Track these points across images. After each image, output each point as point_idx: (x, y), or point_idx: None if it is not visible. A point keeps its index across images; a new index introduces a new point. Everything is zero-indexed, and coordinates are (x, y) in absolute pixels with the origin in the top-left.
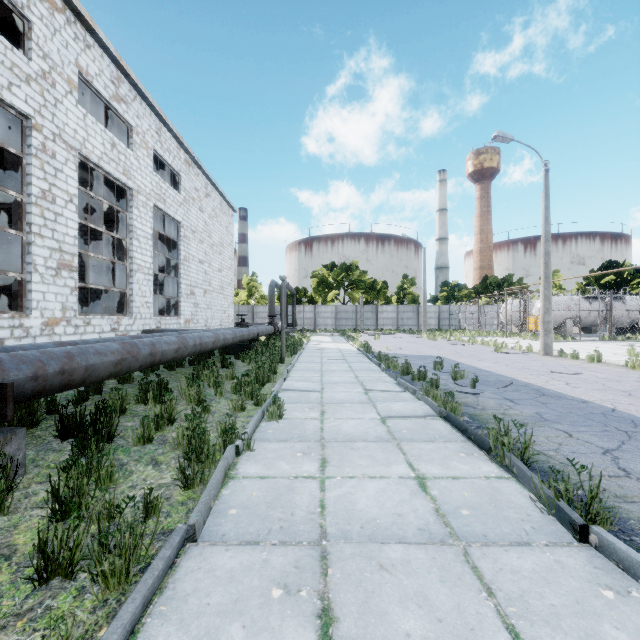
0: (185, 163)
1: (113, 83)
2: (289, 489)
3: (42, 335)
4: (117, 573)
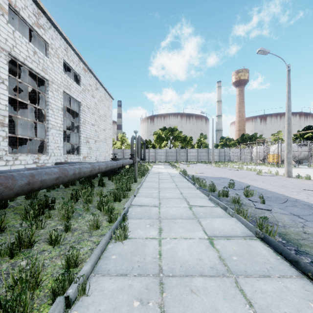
0: (83, 70)
1: (35, 15)
2: None
3: None
4: None
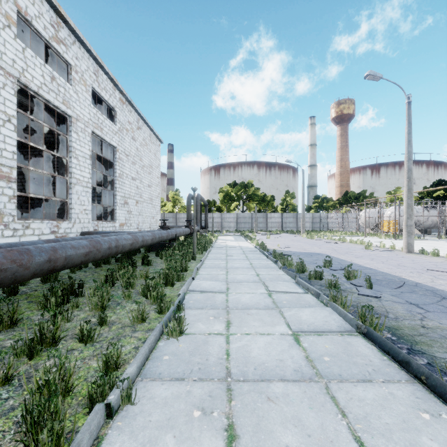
0: (120, 101)
1: (53, 26)
2: None
3: None
4: None
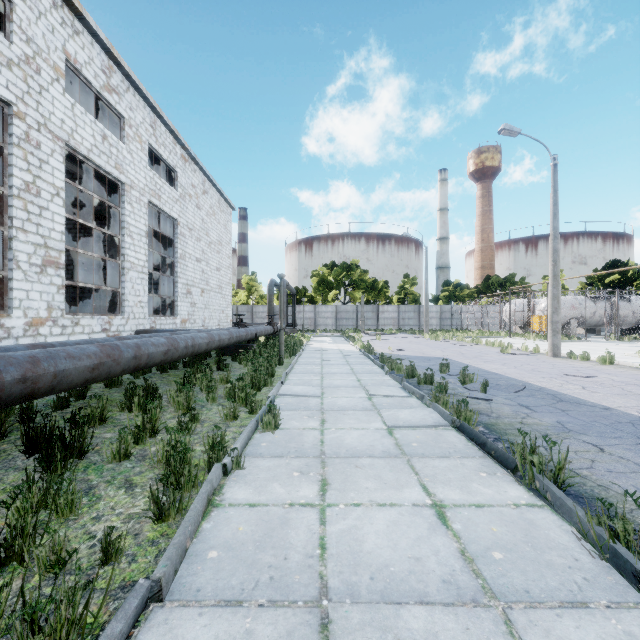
0: (181, 158)
1: (104, 72)
2: (283, 521)
3: (25, 336)
4: None
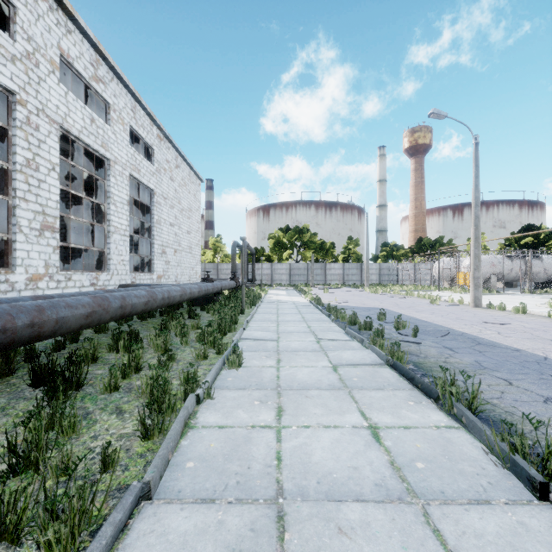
0: (157, 138)
1: (92, 65)
2: (246, 439)
3: (26, 289)
4: (63, 541)
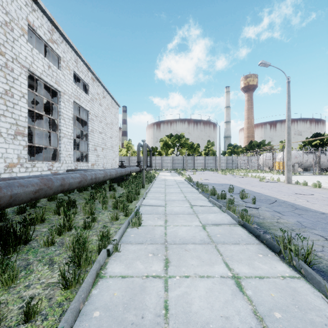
0: (91, 79)
1: (49, 32)
2: (141, 289)
3: (5, 173)
4: None
